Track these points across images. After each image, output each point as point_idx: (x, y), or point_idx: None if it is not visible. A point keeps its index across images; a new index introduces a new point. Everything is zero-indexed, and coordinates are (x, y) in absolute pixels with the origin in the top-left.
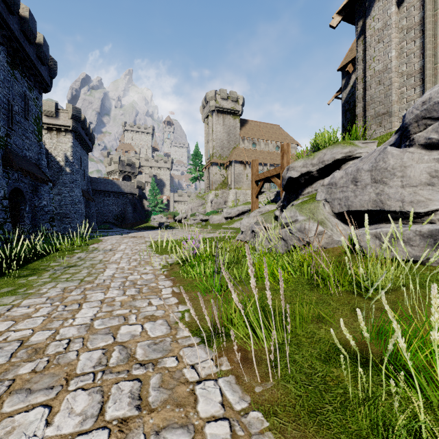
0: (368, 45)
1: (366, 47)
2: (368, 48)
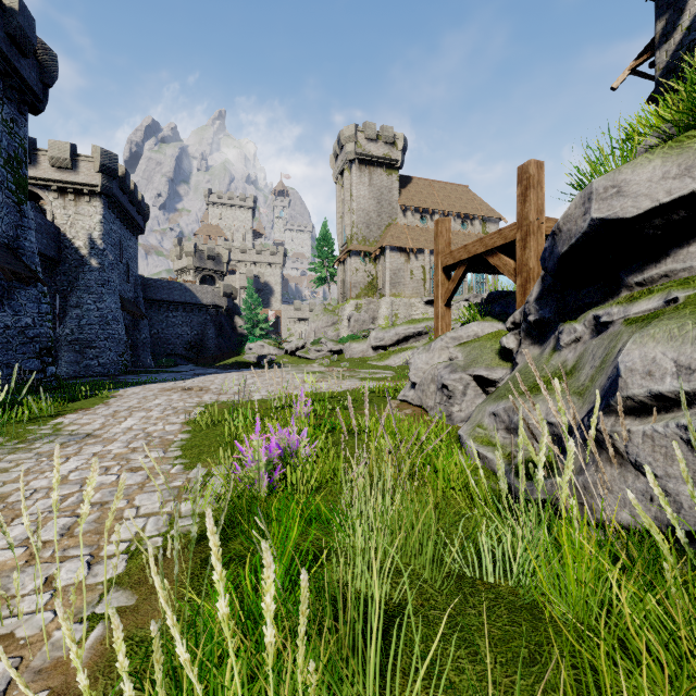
0: None
1: None
2: None
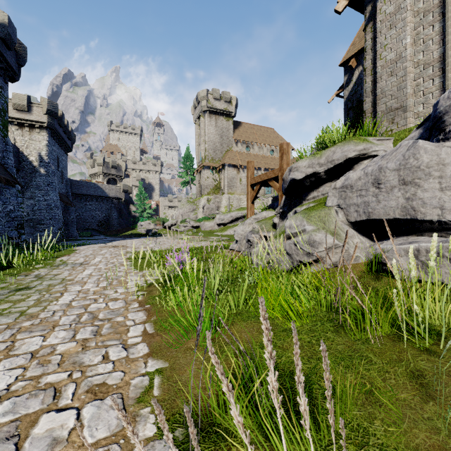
0: (378, 32)
1: (376, 34)
2: (379, 35)
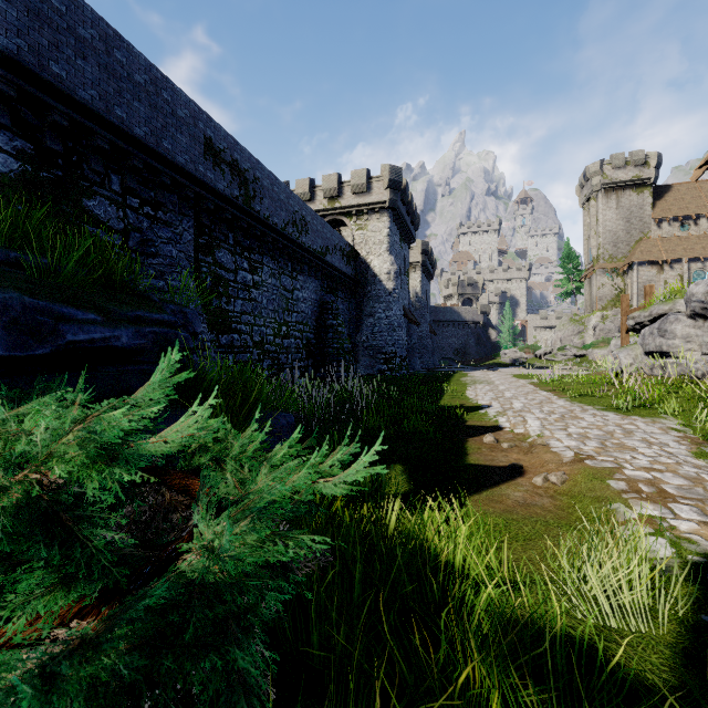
0: None
1: None
2: None
